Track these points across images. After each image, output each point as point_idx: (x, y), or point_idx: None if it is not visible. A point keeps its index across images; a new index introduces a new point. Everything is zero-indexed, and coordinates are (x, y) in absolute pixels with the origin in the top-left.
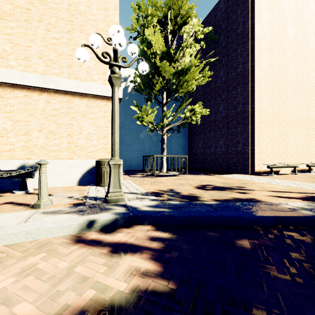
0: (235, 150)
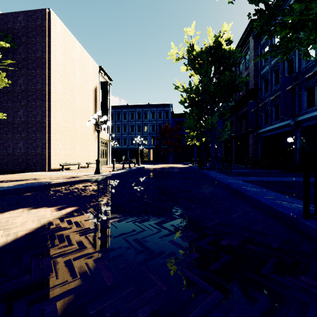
0: (35, 152)
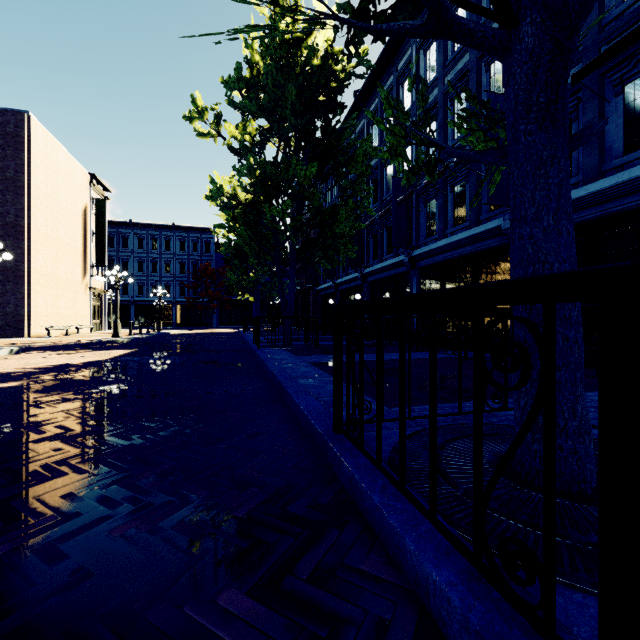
0: (3, 311)
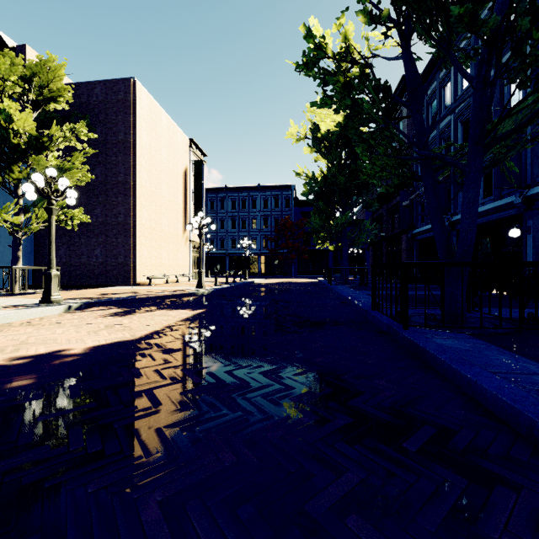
0: (116, 262)
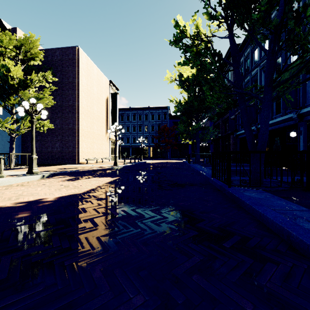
0: (68, 150)
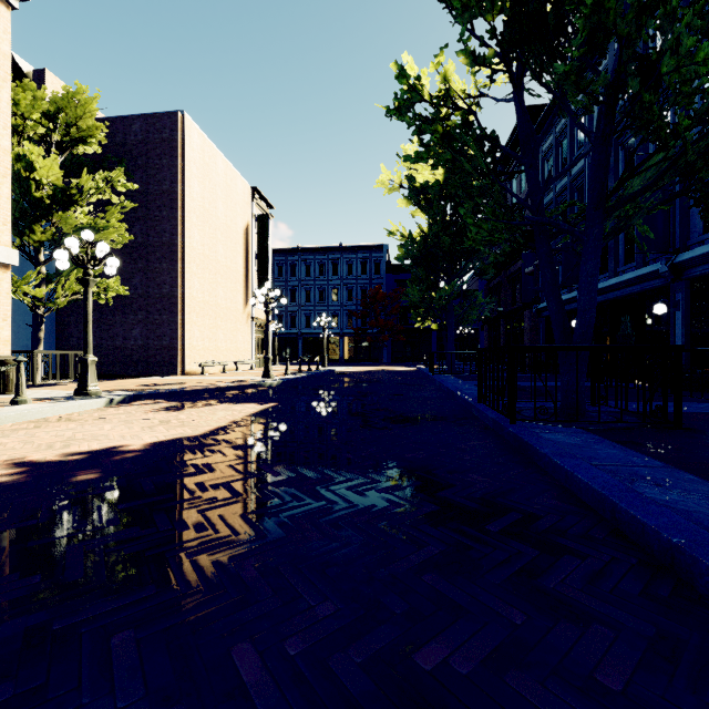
0: (160, 344)
